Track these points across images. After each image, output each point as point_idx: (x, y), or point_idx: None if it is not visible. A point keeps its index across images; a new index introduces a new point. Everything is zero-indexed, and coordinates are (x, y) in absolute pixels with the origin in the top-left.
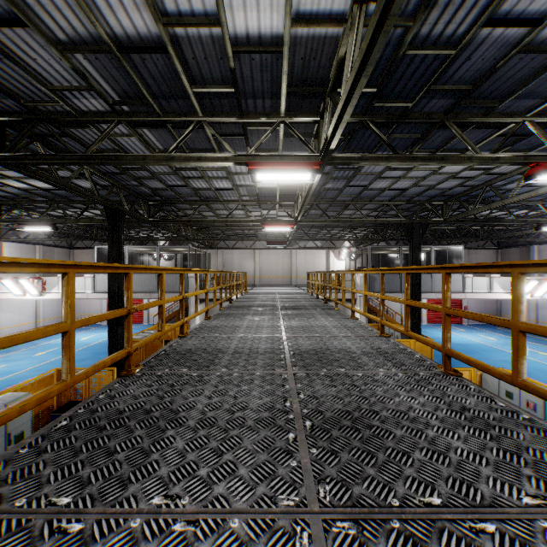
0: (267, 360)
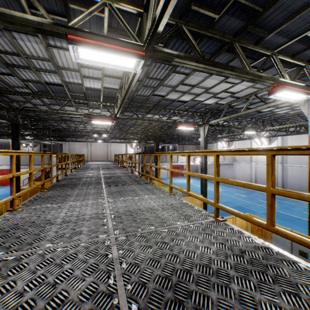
0: (96, 178)
